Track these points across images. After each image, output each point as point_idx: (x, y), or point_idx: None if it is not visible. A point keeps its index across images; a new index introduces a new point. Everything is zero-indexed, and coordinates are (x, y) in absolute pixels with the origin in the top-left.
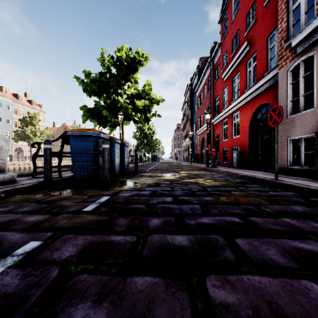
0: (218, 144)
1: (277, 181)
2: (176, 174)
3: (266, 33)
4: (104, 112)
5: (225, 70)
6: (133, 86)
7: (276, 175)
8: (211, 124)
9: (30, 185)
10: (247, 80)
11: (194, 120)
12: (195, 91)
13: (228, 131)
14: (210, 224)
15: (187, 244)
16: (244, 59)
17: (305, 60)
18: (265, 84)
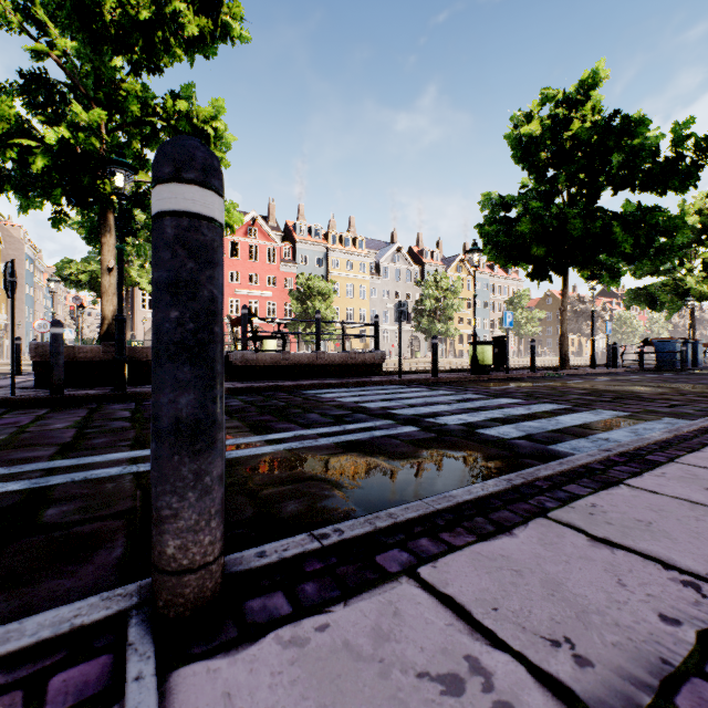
0: None
1: None
2: None
3: None
4: (662, 297)
5: None
6: None
7: None
8: None
9: (635, 368)
10: None
11: None
12: None
13: None
14: None
15: None
16: None
17: None
18: None
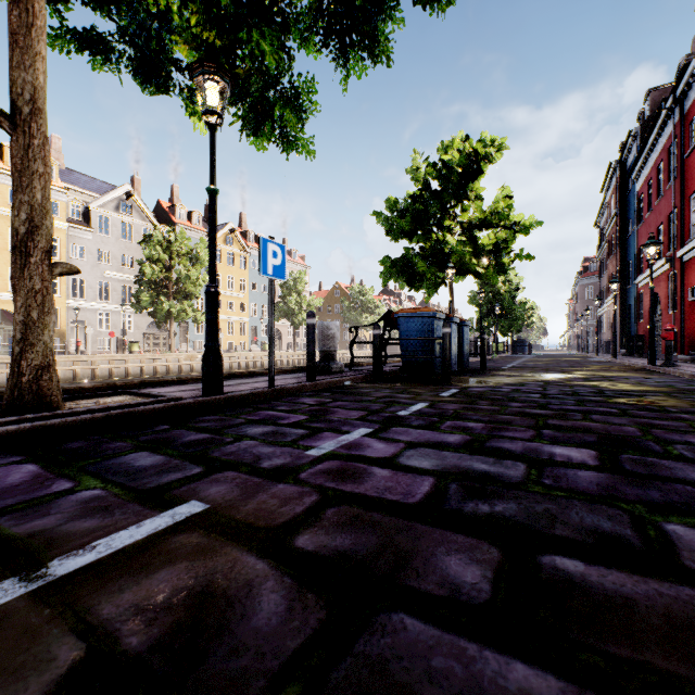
0: None
1: None
2: (561, 374)
3: None
4: (420, 265)
5: None
6: (473, 204)
7: None
8: (677, 261)
9: (364, 376)
10: None
11: (628, 251)
12: (631, 178)
13: None
14: (575, 409)
15: (543, 413)
16: None
17: None
18: None
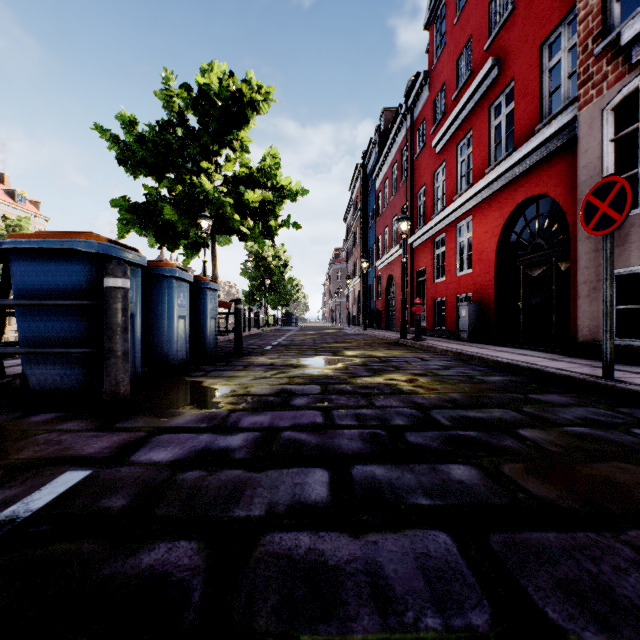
0: (424, 290)
1: (618, 384)
2: (335, 358)
3: (539, 34)
4: (168, 211)
5: (440, 128)
6: (239, 158)
7: (606, 367)
8: (409, 246)
9: None
10: (491, 147)
11: (369, 241)
12: (372, 179)
13: (446, 261)
14: None
15: None
16: (485, 99)
17: (638, 90)
18: (537, 150)
